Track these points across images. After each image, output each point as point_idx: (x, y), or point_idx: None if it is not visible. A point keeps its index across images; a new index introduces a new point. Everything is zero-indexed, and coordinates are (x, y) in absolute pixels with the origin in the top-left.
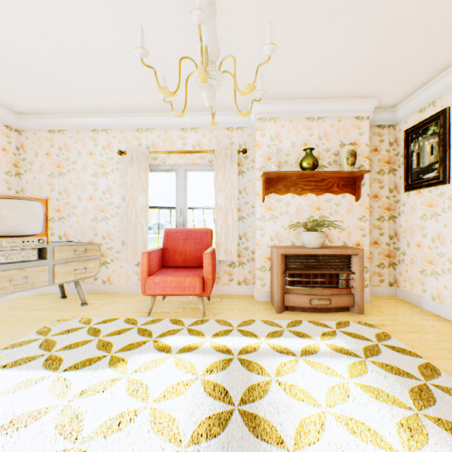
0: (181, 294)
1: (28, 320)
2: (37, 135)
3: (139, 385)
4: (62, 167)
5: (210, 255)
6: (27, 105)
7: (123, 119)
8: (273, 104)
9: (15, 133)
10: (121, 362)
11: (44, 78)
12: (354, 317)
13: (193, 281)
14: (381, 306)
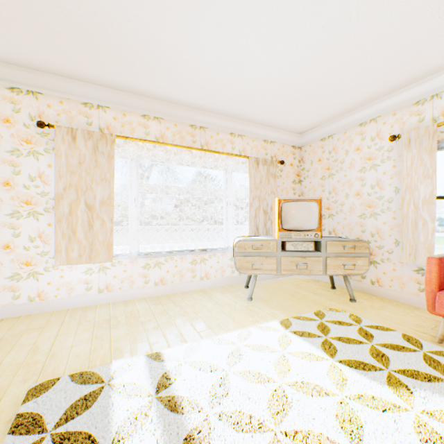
0: None
1: (307, 299)
2: (311, 147)
3: (435, 438)
4: (330, 169)
5: None
6: (305, 125)
7: (395, 98)
8: None
9: (297, 150)
10: (402, 387)
11: (317, 95)
12: None
13: None
14: None
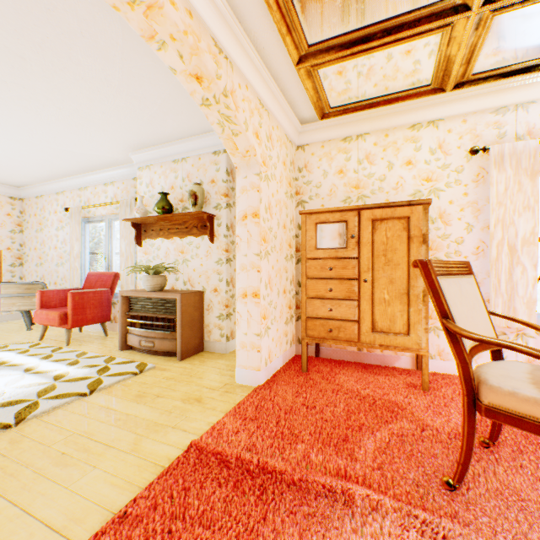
0: (56, 326)
1: None
2: (31, 201)
3: None
4: (42, 224)
5: (71, 294)
6: (14, 181)
7: (69, 181)
8: (143, 153)
9: (19, 202)
10: None
11: None
12: (165, 361)
13: (56, 315)
14: (221, 358)
